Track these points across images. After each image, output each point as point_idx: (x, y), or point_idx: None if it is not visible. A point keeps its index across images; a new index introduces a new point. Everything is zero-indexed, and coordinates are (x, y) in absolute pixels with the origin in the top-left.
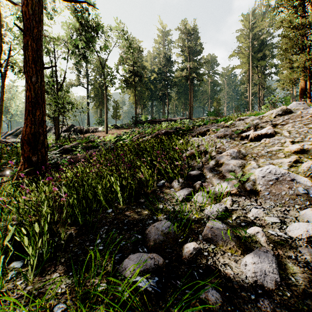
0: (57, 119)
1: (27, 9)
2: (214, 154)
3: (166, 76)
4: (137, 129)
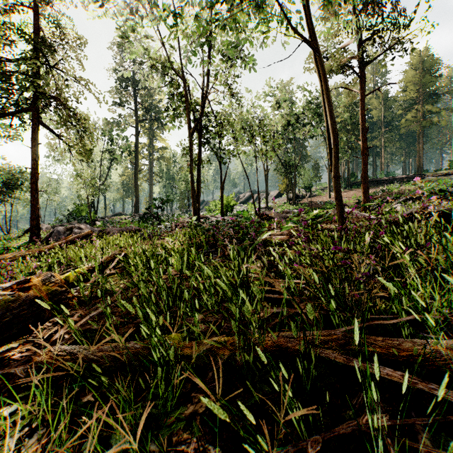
0: (294, 189)
1: (365, 160)
2: (450, 207)
3: (380, 121)
4: (359, 192)
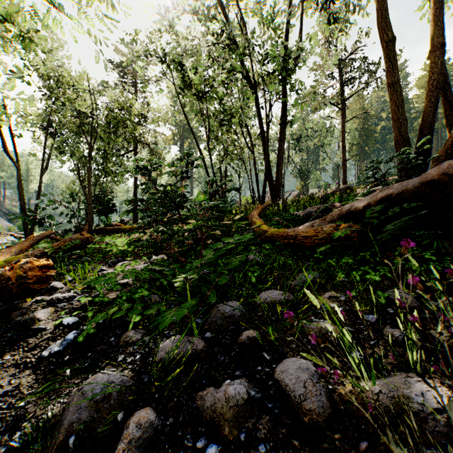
0: (307, 189)
1: (344, 169)
2: None
3: None
4: None
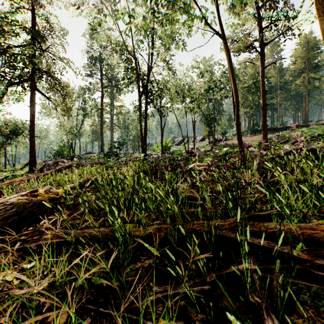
0: (214, 135)
1: (265, 113)
2: None
3: (276, 86)
4: (261, 136)
